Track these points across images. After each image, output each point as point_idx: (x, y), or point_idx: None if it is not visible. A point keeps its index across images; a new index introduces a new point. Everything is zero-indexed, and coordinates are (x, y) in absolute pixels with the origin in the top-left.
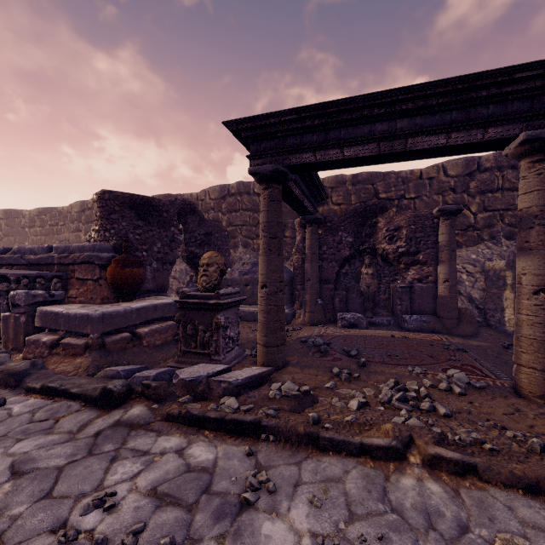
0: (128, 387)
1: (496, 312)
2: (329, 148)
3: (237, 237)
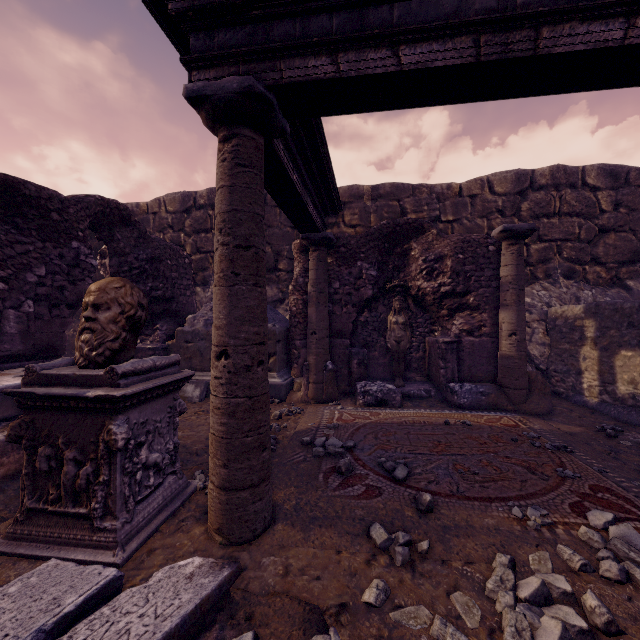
0: None
1: (569, 375)
2: (366, 46)
3: (207, 269)
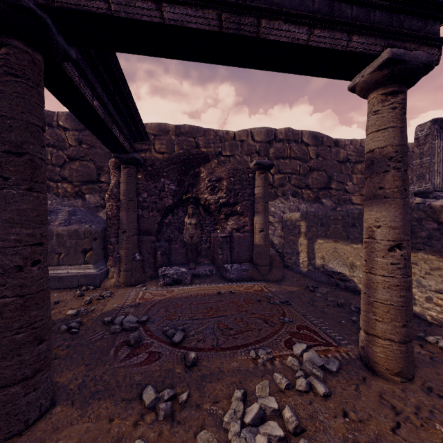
0: None
1: (293, 255)
2: None
3: None
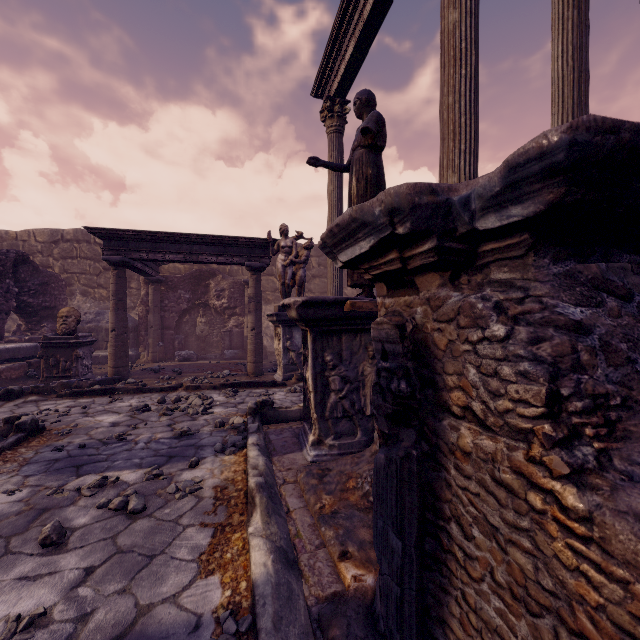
0: (22, 388)
1: None
2: (157, 253)
3: (74, 285)
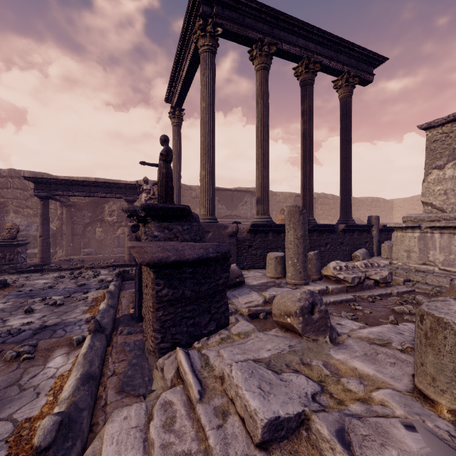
0: None
1: None
2: (69, 191)
3: (8, 206)
